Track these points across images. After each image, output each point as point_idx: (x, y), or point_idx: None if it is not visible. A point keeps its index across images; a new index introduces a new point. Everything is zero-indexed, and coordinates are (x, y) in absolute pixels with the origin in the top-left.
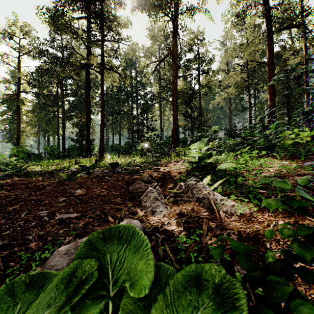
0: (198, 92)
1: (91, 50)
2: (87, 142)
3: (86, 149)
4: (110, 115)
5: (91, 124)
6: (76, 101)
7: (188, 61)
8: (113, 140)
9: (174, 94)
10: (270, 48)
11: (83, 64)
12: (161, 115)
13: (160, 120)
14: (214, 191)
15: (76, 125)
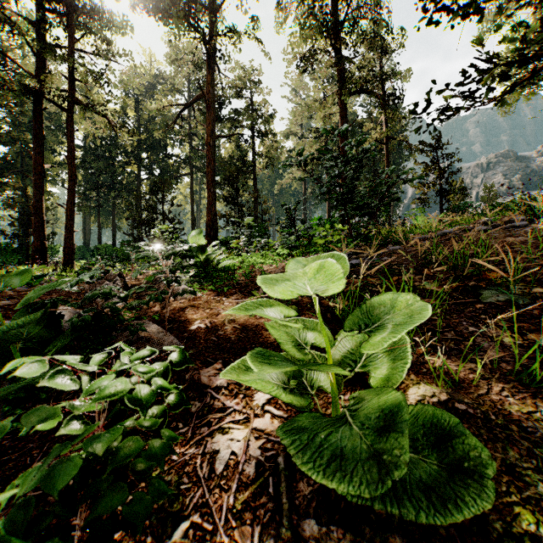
0: (252, 165)
1: (46, 61)
2: (36, 238)
3: (35, 251)
4: (92, 189)
5: (47, 204)
6: (13, 155)
7: (236, 112)
8: (99, 236)
9: (209, 164)
10: (342, 115)
11: (27, 86)
12: (193, 196)
13: (192, 205)
14: (188, 285)
15: (13, 204)
